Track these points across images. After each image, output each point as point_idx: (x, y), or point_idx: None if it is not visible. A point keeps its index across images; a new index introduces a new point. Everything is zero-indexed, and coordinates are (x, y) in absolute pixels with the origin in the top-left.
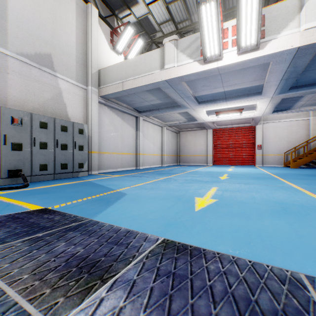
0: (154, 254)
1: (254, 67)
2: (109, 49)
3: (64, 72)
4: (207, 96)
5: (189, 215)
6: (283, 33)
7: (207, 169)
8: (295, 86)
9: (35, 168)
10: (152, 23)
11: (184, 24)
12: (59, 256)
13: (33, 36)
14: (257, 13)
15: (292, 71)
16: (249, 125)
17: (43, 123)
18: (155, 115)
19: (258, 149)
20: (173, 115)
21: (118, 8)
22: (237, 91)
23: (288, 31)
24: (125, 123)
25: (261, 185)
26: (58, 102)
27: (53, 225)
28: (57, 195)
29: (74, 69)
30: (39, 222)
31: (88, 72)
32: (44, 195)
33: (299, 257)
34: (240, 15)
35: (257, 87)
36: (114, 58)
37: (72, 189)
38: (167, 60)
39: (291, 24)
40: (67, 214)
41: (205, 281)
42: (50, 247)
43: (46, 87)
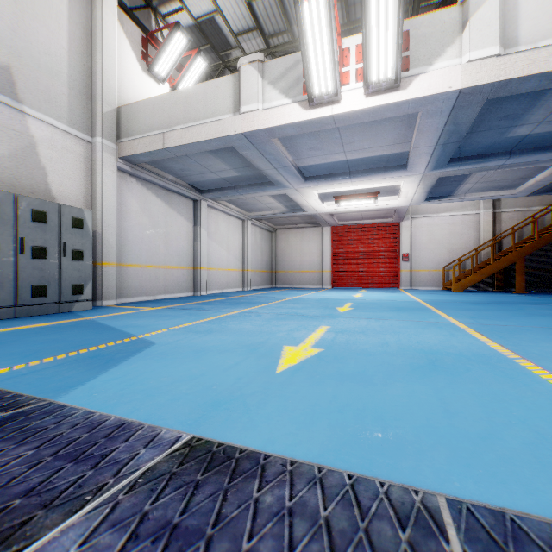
0: (152, 477)
1: (393, 121)
2: (141, 70)
3: (43, 106)
4: (319, 167)
5: (263, 381)
6: (437, 65)
7: (320, 295)
8: (458, 157)
9: None
10: (224, 31)
11: (280, 40)
12: None
13: None
14: (395, 24)
15: (452, 132)
16: (389, 220)
17: None
18: (229, 198)
19: (404, 262)
20: (262, 200)
21: None
22: (367, 160)
23: (445, 62)
24: (172, 211)
25: (403, 321)
26: (28, 164)
27: None
28: (4, 350)
29: (65, 101)
30: None
31: (94, 109)
32: None
33: (443, 458)
34: (367, 25)
35: (400, 155)
36: (151, 88)
37: (44, 336)
38: (246, 98)
39: (449, 50)
40: (1, 391)
41: (240, 540)
42: None
43: (0, 132)
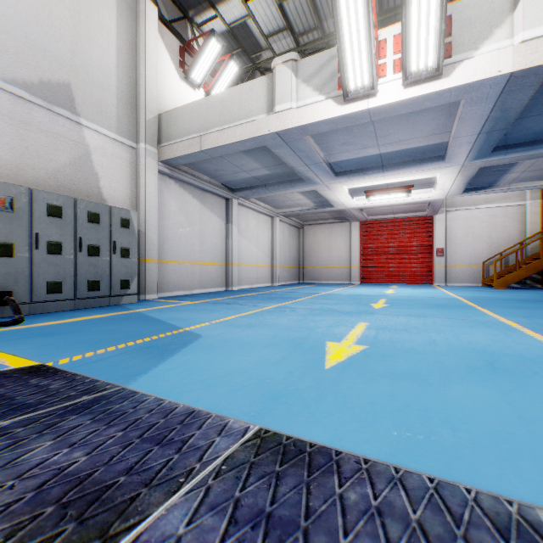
0: (233, 465)
1: (432, 111)
2: (178, 78)
3: (96, 117)
4: (350, 162)
5: (314, 376)
6: (483, 49)
7: (350, 291)
8: (503, 145)
9: (39, 288)
10: (255, 34)
11: (310, 38)
12: (27, 475)
13: (36, 50)
14: (438, 10)
15: (499, 118)
16: (422, 214)
17: (54, 207)
18: (259, 196)
19: (438, 257)
20: (291, 197)
21: (194, 6)
22: (402, 153)
23: (493, 45)
24: (206, 210)
25: (446, 318)
26: (84, 170)
27: (41, 402)
28: (72, 338)
29: (114, 112)
30: (16, 395)
31: (139, 118)
32: (47, 339)
33: (530, 468)
34: (408, 14)
35: (438, 146)
36: (187, 94)
37: (103, 327)
38: (279, 98)
39: (497, 32)
40: (79, 376)
41: (336, 535)
42: (16, 452)
43: (61, 143)
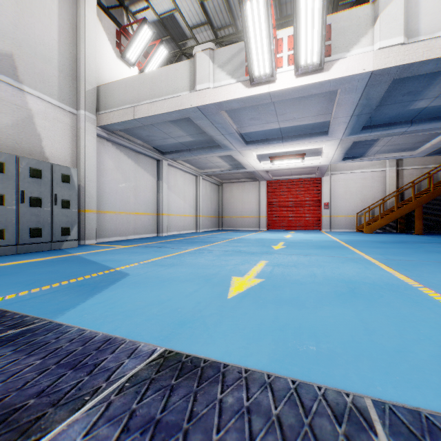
0: (136, 381)
1: (318, 96)
2: (115, 56)
3: (38, 85)
4: (257, 133)
5: (217, 305)
6: (353, 52)
7: (258, 236)
8: (369, 125)
9: None
10: (181, 25)
11: (226, 32)
12: None
13: None
14: (320, 19)
15: (365, 105)
16: (313, 176)
17: None
18: (185, 158)
19: (325, 209)
20: (211, 160)
21: None
22: (296, 128)
23: (360, 49)
24: (140, 169)
25: (326, 256)
26: (27, 131)
27: None
28: (10, 279)
29: (56, 82)
30: None
31: (79, 88)
32: None
33: (367, 367)
34: (298, 20)
35: (323, 124)
36: (123, 70)
37: (41, 269)
38: (199, 79)
39: (363, 40)
40: (10, 312)
41: (210, 433)
42: None
43: (5, 106)
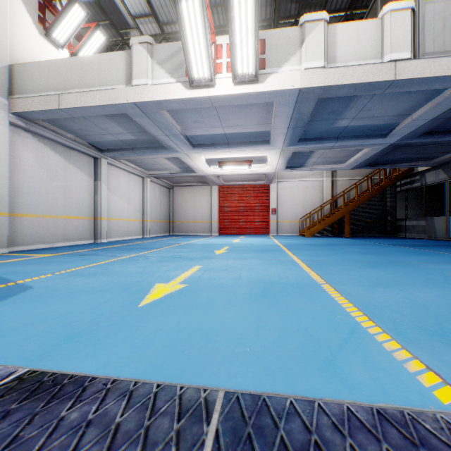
0: None
1: (257, 106)
2: (37, 33)
3: None
4: (203, 137)
5: (123, 314)
6: (284, 68)
7: (206, 241)
8: (304, 138)
9: None
10: (122, 12)
11: (173, 29)
12: None
13: None
14: (253, 32)
15: (298, 119)
16: (262, 183)
17: None
18: (128, 158)
19: (272, 214)
20: (158, 161)
21: None
22: (241, 135)
23: (290, 66)
24: (71, 166)
25: (260, 259)
26: None
27: None
28: None
29: None
30: None
31: None
32: None
33: (239, 361)
34: (233, 29)
35: (265, 133)
36: (49, 51)
37: None
38: (136, 73)
39: (292, 58)
40: None
41: None
42: None
43: None
